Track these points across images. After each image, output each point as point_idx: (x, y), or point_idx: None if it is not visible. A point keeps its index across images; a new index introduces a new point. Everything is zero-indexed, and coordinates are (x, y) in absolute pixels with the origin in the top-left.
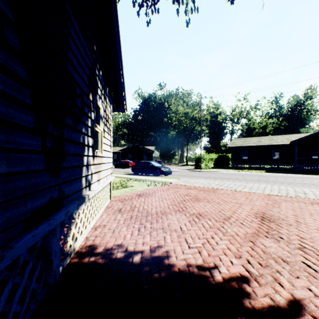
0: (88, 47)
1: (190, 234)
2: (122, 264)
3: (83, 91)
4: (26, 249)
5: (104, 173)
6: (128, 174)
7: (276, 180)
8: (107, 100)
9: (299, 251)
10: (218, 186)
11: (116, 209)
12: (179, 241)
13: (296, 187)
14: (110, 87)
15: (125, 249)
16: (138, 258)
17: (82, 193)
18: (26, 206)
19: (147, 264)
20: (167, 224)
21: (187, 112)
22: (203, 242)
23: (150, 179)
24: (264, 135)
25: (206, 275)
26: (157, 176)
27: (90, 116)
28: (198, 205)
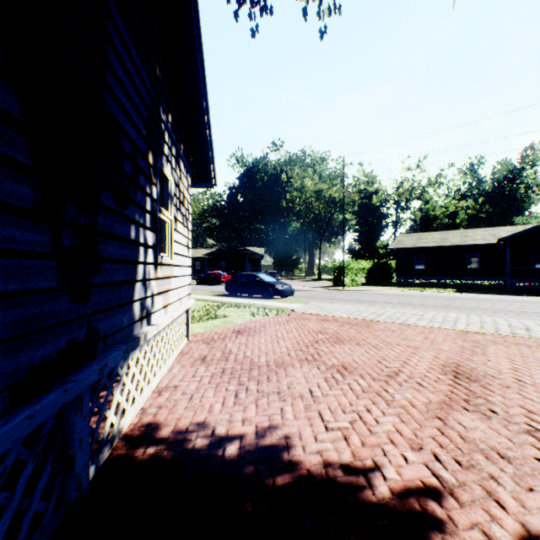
0: (146, 69)
1: (327, 403)
2: (205, 460)
3: (137, 147)
4: (14, 443)
5: (176, 294)
6: (220, 295)
7: (475, 305)
8: (182, 167)
9: (529, 438)
10: (374, 316)
11: (197, 356)
12: (309, 417)
13: (511, 318)
14: (187, 145)
15: (211, 431)
16: (234, 450)
17: (134, 329)
18: (17, 359)
19: (250, 461)
20: (287, 385)
21: (319, 189)
22: (351, 419)
23: (257, 304)
24: (452, 228)
25: (358, 484)
26: (268, 298)
27: (149, 193)
28: (341, 350)
